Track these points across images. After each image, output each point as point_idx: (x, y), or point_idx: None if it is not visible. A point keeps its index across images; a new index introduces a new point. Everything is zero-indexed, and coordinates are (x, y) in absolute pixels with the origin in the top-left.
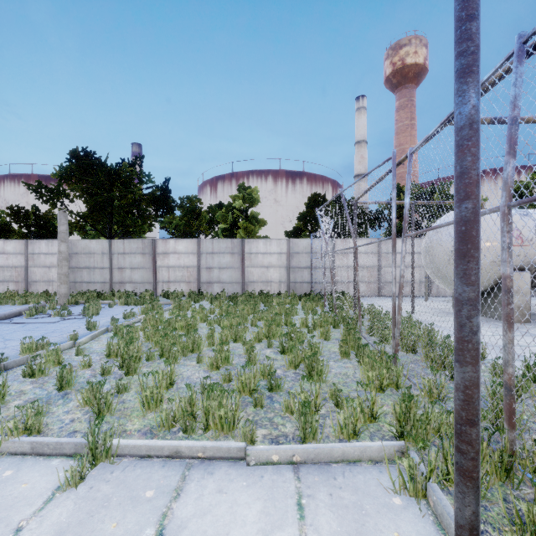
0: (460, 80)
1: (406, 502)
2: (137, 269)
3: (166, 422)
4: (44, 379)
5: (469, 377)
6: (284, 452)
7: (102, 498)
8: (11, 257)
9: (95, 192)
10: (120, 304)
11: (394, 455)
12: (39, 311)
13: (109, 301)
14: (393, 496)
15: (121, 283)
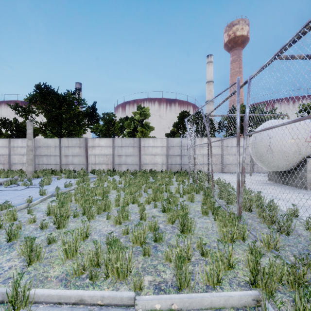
0: None
1: None
2: (76, 156)
3: (77, 270)
4: (1, 232)
5: None
6: (165, 302)
7: None
8: (0, 149)
9: (51, 110)
10: (64, 177)
11: (250, 303)
12: (13, 182)
13: (58, 175)
14: None
15: (67, 164)
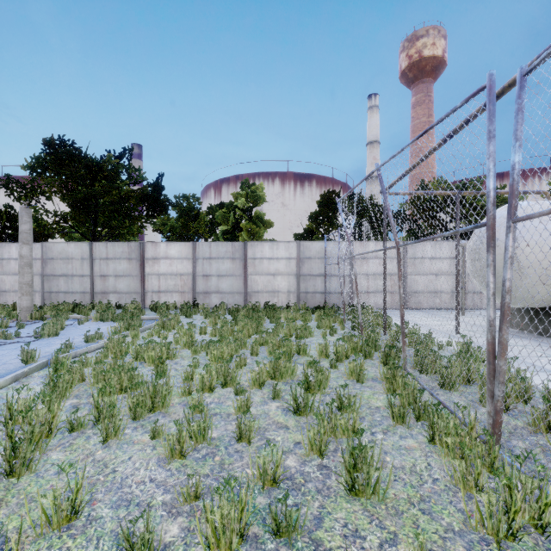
0: None
1: None
2: (123, 277)
3: None
4: None
5: None
6: None
7: None
8: None
9: (74, 187)
10: (94, 320)
11: None
12: None
13: (83, 315)
14: None
15: (104, 293)
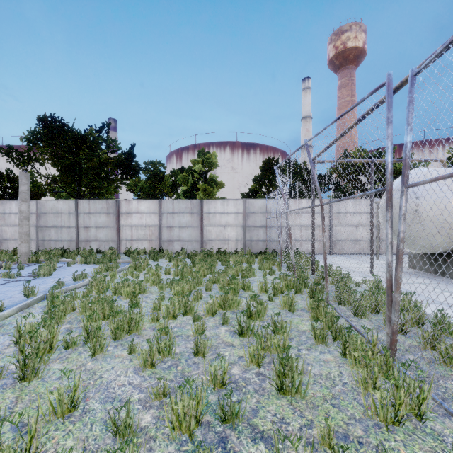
0: None
1: None
2: (102, 228)
3: None
4: None
5: None
6: None
7: None
8: None
9: (63, 155)
10: (79, 262)
11: None
12: None
13: (70, 259)
14: None
15: (87, 241)
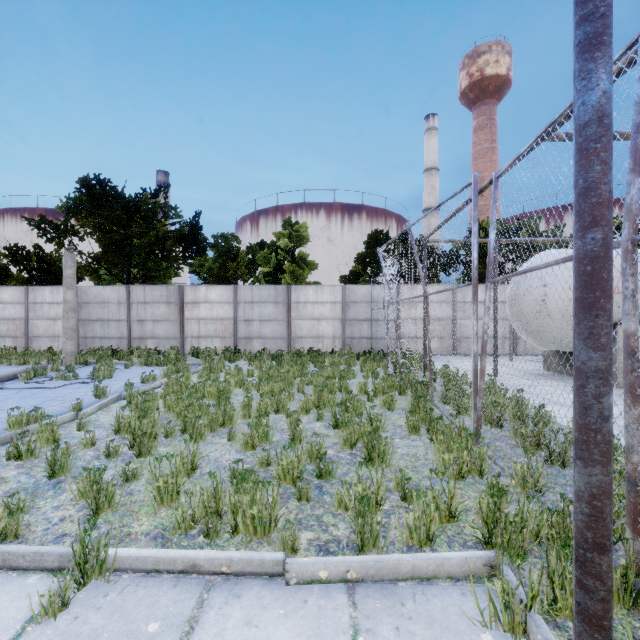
0: (583, 56)
1: (499, 639)
2: (161, 321)
3: (182, 522)
4: (34, 462)
5: (597, 482)
6: (335, 567)
7: (89, 634)
8: (8, 307)
9: (109, 228)
10: (138, 364)
11: (480, 570)
12: (39, 374)
13: (125, 360)
14: (481, 630)
15: (142, 339)
